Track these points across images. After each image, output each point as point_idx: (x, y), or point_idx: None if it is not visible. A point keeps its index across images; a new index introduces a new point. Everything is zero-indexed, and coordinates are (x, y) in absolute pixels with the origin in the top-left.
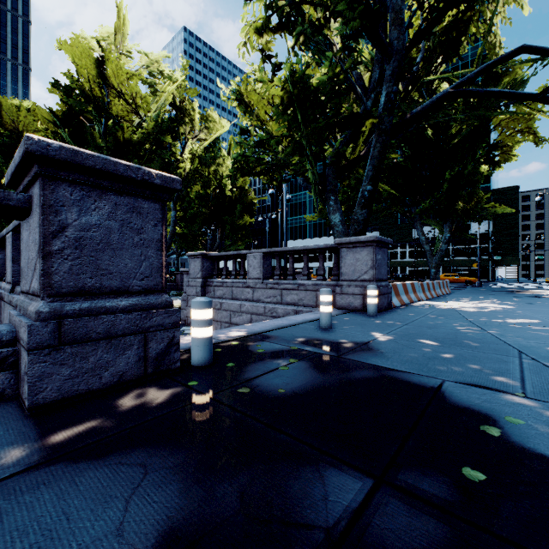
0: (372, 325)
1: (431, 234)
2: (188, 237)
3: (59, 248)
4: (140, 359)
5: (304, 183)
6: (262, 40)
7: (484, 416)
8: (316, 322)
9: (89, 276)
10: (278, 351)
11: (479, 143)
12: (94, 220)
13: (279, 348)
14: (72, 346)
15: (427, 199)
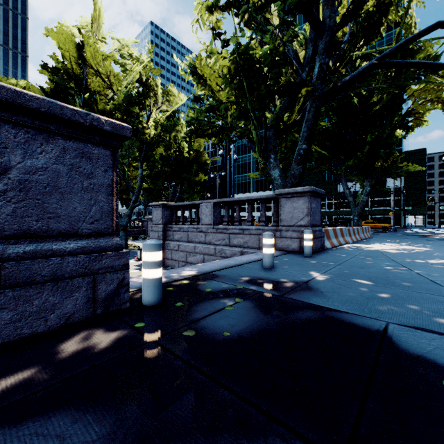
0: (309, 265)
1: (353, 189)
2: (153, 191)
3: (1, 190)
4: (88, 301)
5: (248, 143)
6: (212, 18)
7: (442, 367)
8: (259, 262)
9: (35, 219)
10: (225, 290)
11: (395, 111)
12: (41, 163)
13: (225, 287)
14: (14, 290)
15: (351, 159)
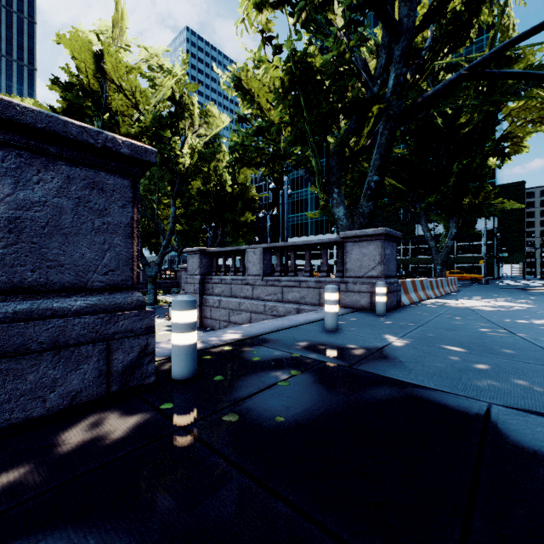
0: (383, 326)
1: (435, 231)
2: (189, 234)
3: None
4: (101, 375)
5: (306, 174)
6: (261, 17)
7: None
8: (320, 323)
9: (30, 269)
10: (277, 359)
11: (488, 134)
12: (37, 195)
13: (278, 355)
14: (1, 362)
15: (433, 194)
